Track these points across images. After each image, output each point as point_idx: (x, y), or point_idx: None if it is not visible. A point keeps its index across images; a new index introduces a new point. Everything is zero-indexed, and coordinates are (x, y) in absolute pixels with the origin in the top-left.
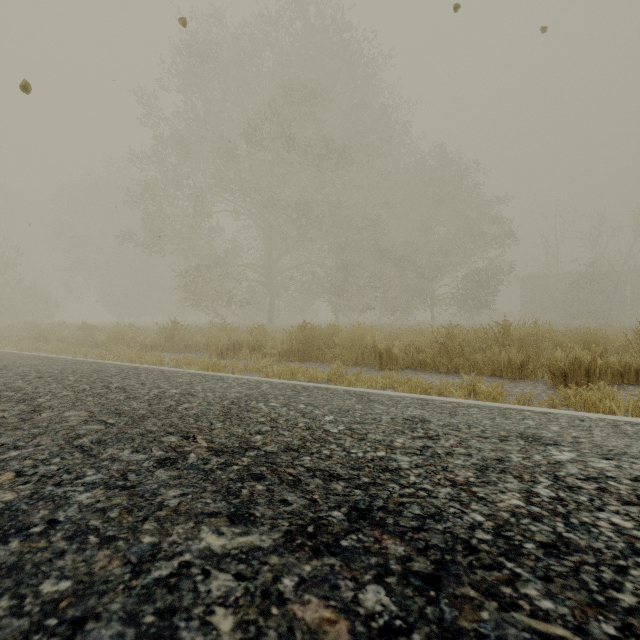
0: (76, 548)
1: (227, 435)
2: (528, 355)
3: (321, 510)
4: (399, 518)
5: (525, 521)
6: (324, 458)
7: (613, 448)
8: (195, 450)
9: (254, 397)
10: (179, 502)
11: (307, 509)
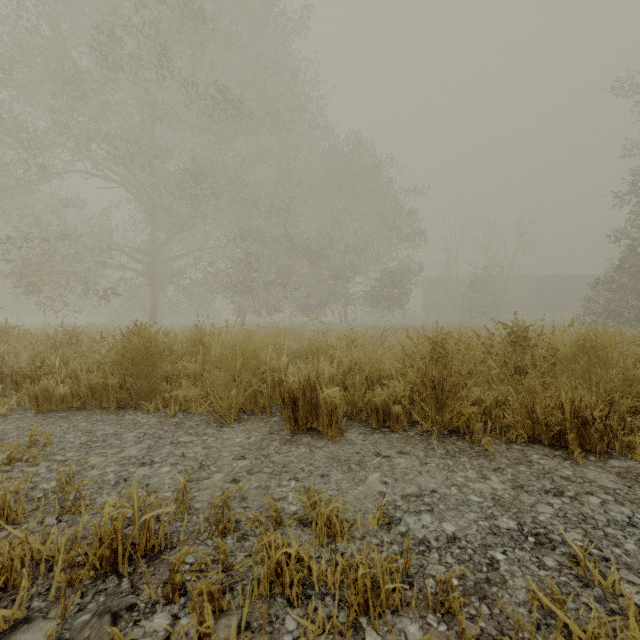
0: None
1: None
2: (611, 397)
3: None
4: None
5: None
6: None
7: None
8: None
9: None
10: None
11: None
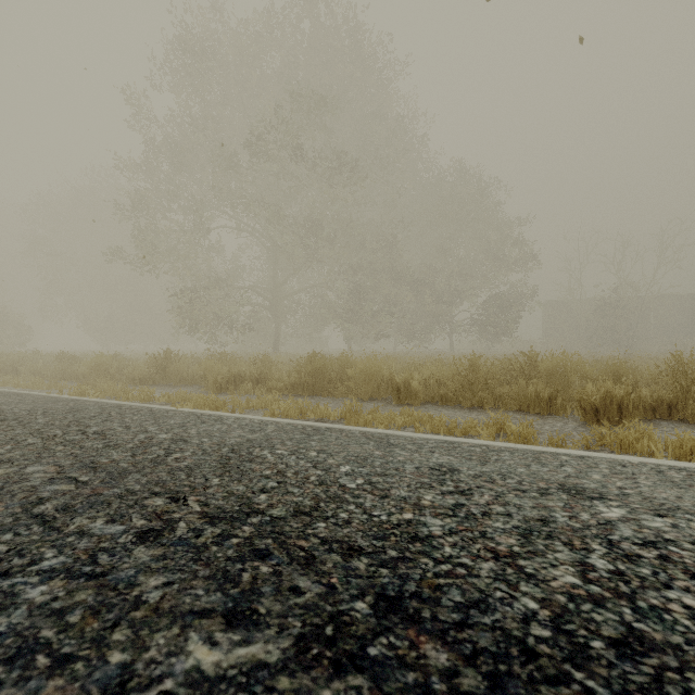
0: (17, 677)
1: (225, 495)
2: (557, 389)
3: (341, 601)
4: (437, 609)
5: (586, 607)
6: (342, 524)
7: (664, 501)
8: (185, 517)
9: (258, 443)
10: (162, 596)
11: (324, 600)
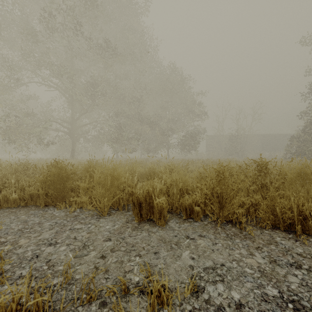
0: None
1: None
2: None
3: None
4: None
5: None
6: None
7: None
8: None
9: None
10: None
11: None
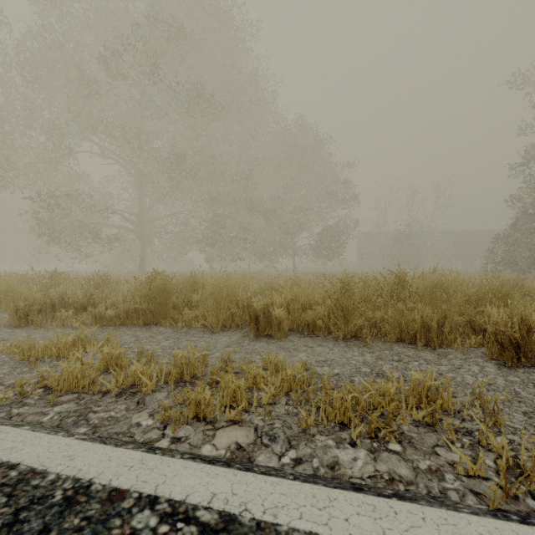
0: None
1: None
2: (444, 314)
3: None
4: None
5: None
6: None
7: None
8: None
9: None
10: None
11: None
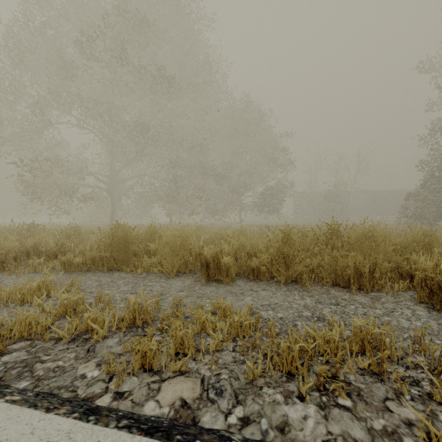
0: None
1: None
2: (375, 261)
3: None
4: None
5: None
6: None
7: None
8: None
9: None
10: None
11: None
